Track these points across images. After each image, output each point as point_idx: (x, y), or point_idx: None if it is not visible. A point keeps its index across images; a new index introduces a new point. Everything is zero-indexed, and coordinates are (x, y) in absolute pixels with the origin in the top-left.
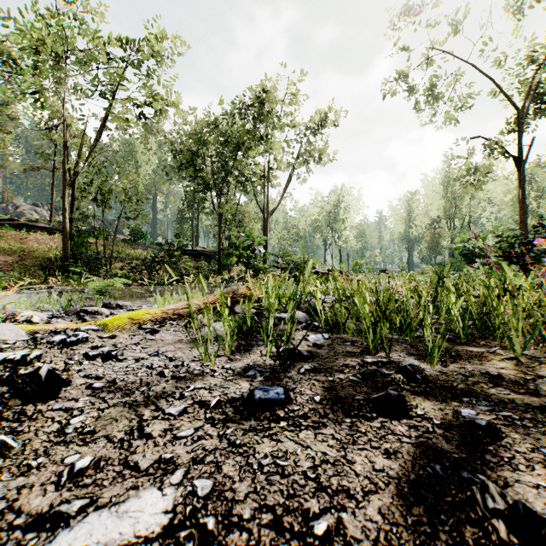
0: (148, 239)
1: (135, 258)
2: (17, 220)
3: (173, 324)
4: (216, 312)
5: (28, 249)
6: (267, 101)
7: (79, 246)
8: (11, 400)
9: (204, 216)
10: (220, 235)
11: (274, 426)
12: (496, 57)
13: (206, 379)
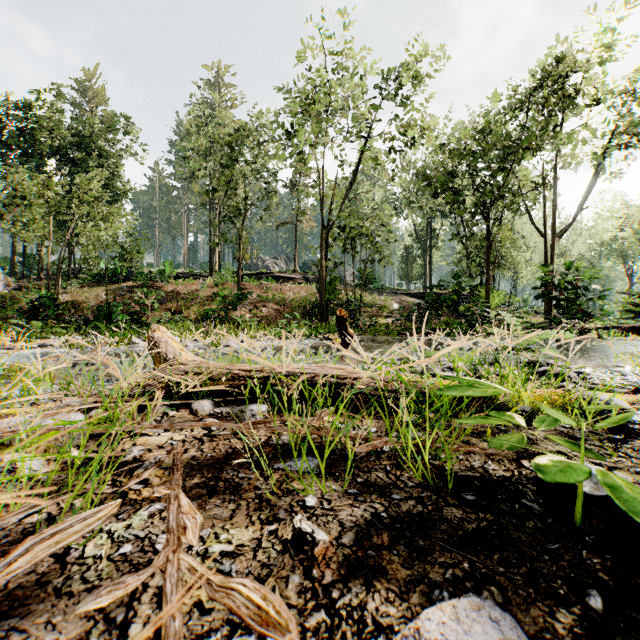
0: (376, 283)
1: (373, 305)
2: (272, 273)
3: None
4: None
5: (288, 298)
6: (574, 72)
7: (330, 294)
8: None
9: (436, 251)
10: (488, 271)
11: None
12: None
13: None
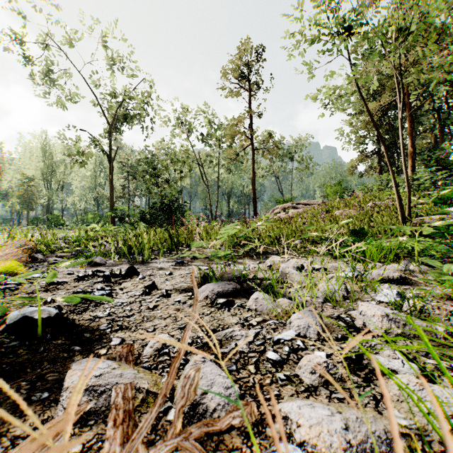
0: None
1: None
2: None
3: (39, 267)
4: (31, 260)
5: None
6: None
7: None
8: (132, 277)
9: None
10: None
11: (189, 263)
12: (94, 81)
13: (153, 265)
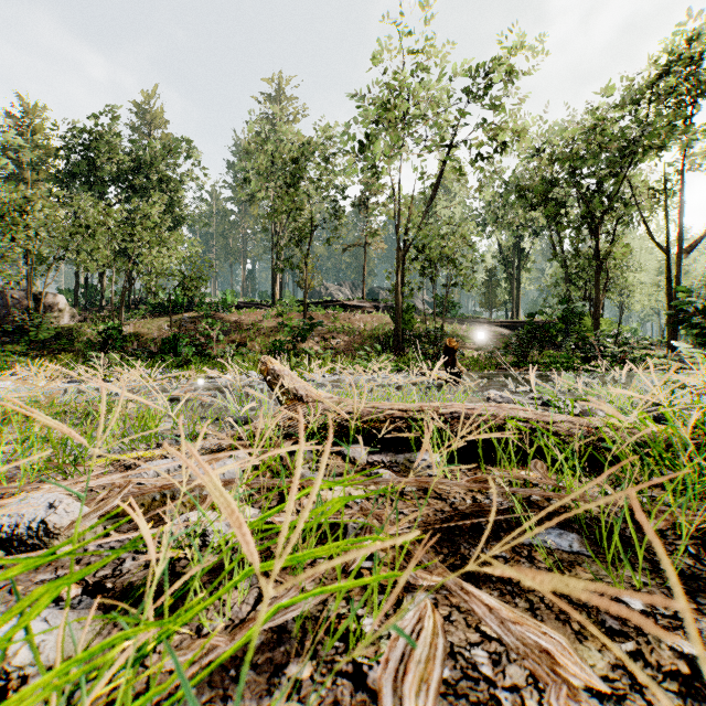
0: (455, 311)
1: (454, 335)
2: (338, 301)
3: None
4: None
5: (359, 329)
6: None
7: (406, 324)
8: None
9: (525, 273)
10: (598, 295)
11: None
12: None
13: None
